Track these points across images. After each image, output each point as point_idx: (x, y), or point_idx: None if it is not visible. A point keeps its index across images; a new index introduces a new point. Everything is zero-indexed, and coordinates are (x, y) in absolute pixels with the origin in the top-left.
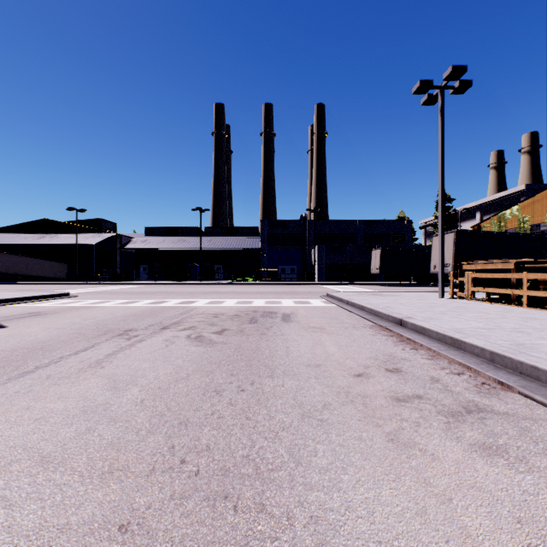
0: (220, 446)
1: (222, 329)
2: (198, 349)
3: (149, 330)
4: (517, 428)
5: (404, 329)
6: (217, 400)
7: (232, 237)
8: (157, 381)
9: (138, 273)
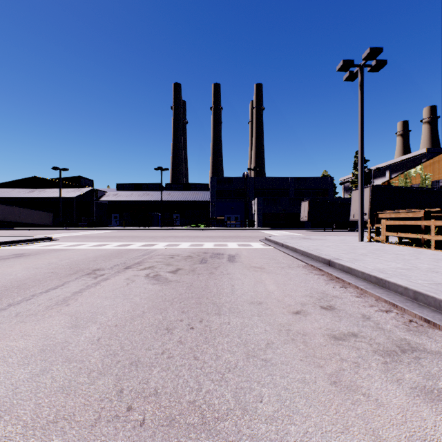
0: (168, 390)
1: (177, 268)
2: (155, 287)
3: (114, 269)
4: None
5: (333, 269)
6: (168, 338)
7: (187, 191)
8: (115, 319)
9: (111, 220)
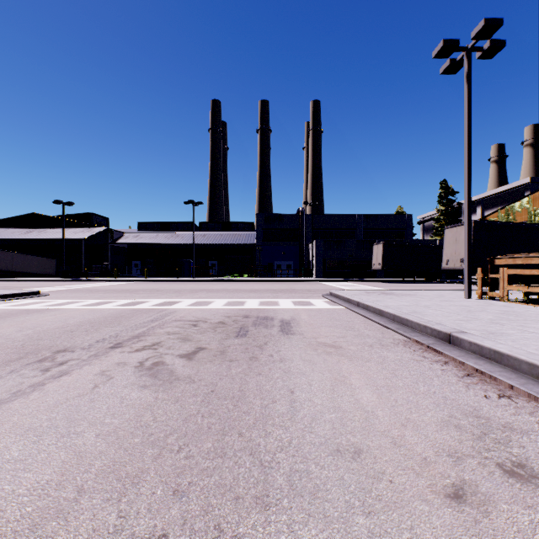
0: None
1: (196, 348)
2: (142, 395)
3: (91, 350)
4: None
5: (459, 350)
6: None
7: (227, 232)
8: None
9: (131, 269)
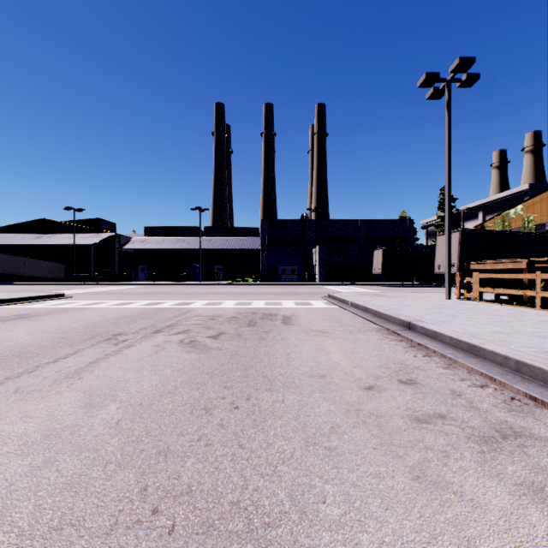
0: (205, 487)
1: (218, 333)
2: (190, 356)
3: (139, 334)
4: None
5: (414, 333)
6: (206, 420)
7: (232, 237)
8: (139, 396)
9: (137, 273)
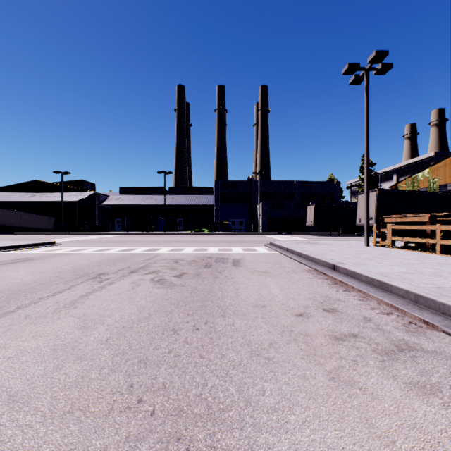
0: (176, 385)
1: (181, 273)
2: (160, 290)
3: (118, 274)
4: (446, 366)
5: (337, 273)
6: (174, 338)
7: (191, 195)
8: (122, 320)
9: (113, 225)
